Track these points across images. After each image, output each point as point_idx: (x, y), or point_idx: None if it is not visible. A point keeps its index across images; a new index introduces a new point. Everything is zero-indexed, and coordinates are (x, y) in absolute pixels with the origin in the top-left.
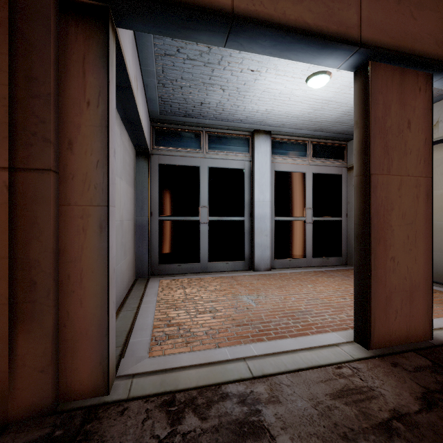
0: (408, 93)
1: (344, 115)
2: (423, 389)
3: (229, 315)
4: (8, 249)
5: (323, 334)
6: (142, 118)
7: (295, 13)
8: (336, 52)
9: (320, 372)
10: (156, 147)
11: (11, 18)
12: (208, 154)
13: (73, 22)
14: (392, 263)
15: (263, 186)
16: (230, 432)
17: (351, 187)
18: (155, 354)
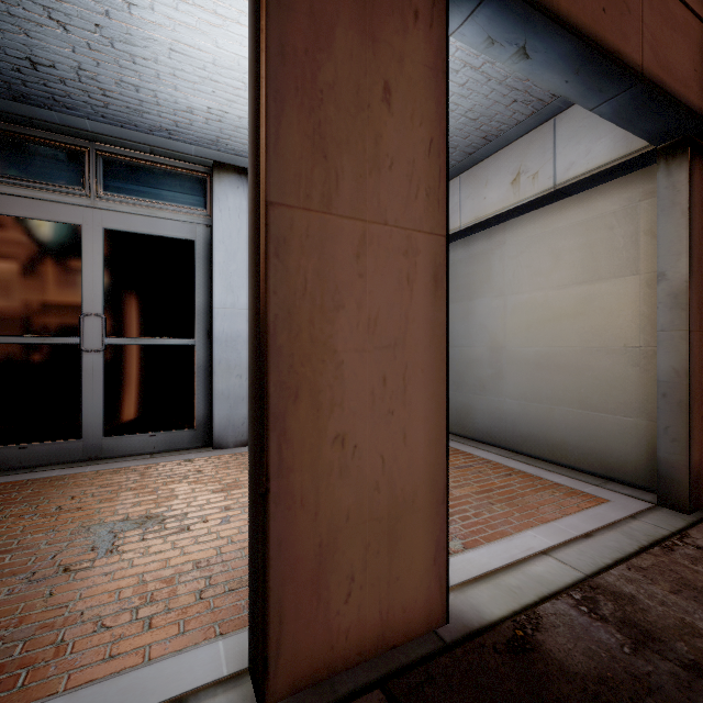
0: (384, 13)
1: None
2: None
3: None
4: None
5: (184, 653)
6: None
7: None
8: None
9: None
10: None
11: None
12: (104, 201)
13: None
14: (339, 451)
15: (233, 277)
16: None
17: None
18: None
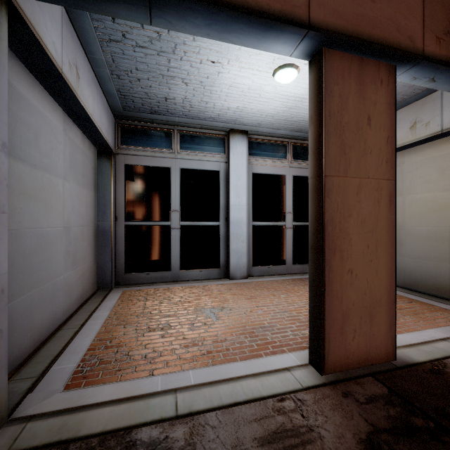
0: (368, 86)
1: None
2: (370, 427)
3: (181, 333)
4: None
5: (278, 355)
6: (92, 112)
7: None
8: (283, 36)
9: (258, 407)
10: (121, 146)
11: None
12: (180, 155)
13: None
14: (350, 276)
15: (239, 189)
16: None
17: None
18: (72, 386)
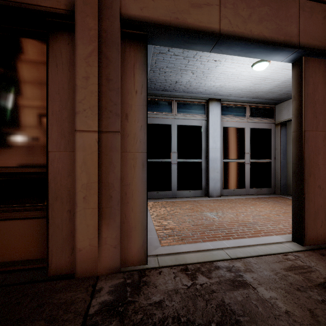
0: None
1: (275, 87)
2: None
3: (202, 224)
4: (98, 177)
5: (270, 236)
6: None
7: (258, 30)
8: (281, 52)
9: (274, 257)
10: None
11: (99, 46)
12: (177, 116)
13: (128, 45)
14: (319, 189)
15: (215, 138)
16: (227, 285)
17: (278, 138)
18: (164, 244)
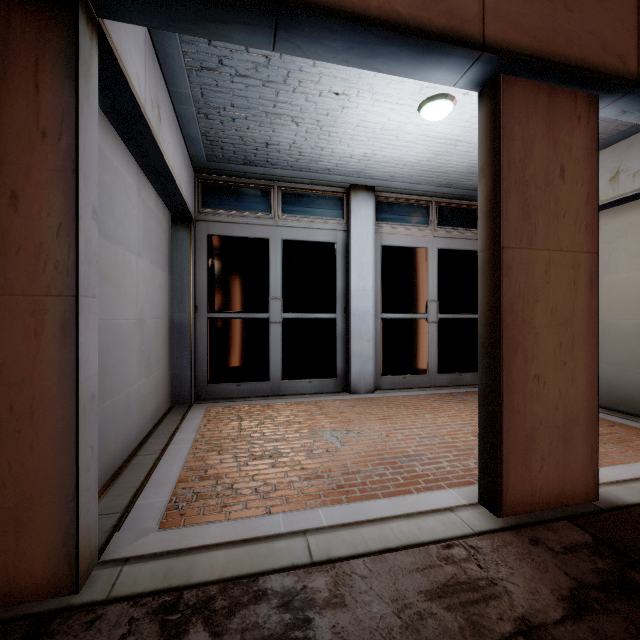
0: (560, 125)
1: None
2: (573, 582)
3: (297, 462)
4: None
5: (434, 492)
6: (173, 164)
7: None
8: (446, 60)
9: (418, 555)
10: (203, 209)
11: None
12: (282, 221)
13: (19, 5)
14: (536, 384)
15: (363, 268)
16: None
17: None
18: (169, 524)
